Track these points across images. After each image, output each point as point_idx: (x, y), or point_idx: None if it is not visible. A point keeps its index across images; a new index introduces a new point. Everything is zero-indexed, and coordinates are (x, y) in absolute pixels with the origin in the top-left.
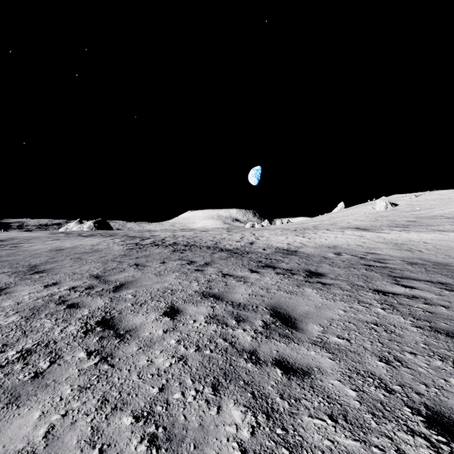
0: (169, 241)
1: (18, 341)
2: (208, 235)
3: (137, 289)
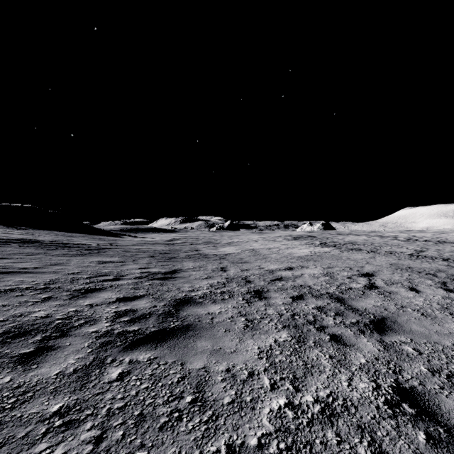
0: (418, 239)
1: (429, 250)
2: (451, 237)
3: (441, 248)
